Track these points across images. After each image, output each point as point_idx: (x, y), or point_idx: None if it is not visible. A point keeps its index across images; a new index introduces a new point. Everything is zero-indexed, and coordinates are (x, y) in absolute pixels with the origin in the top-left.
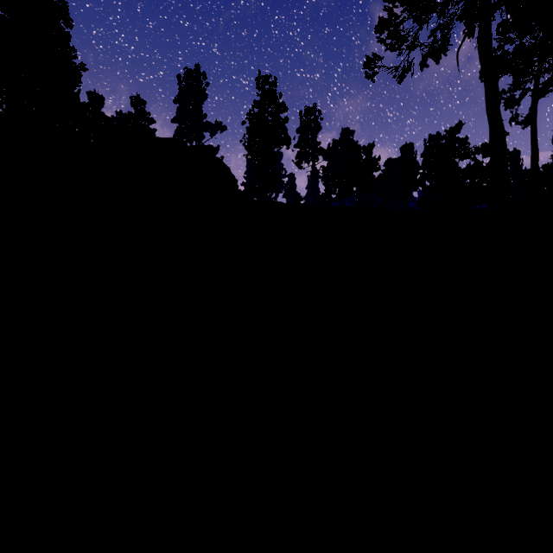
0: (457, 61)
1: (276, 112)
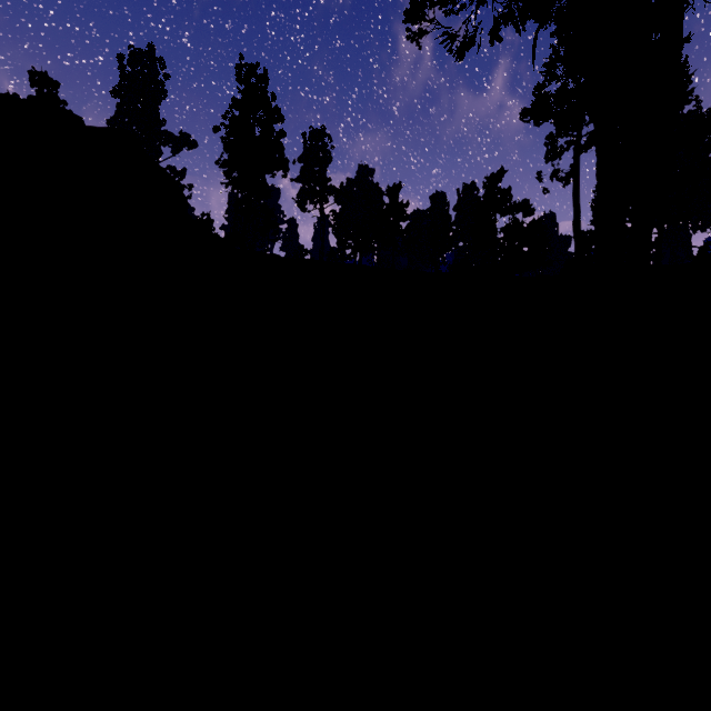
0: (533, 50)
1: (268, 121)
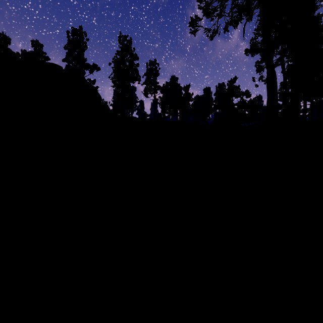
0: (243, 32)
1: (131, 59)
